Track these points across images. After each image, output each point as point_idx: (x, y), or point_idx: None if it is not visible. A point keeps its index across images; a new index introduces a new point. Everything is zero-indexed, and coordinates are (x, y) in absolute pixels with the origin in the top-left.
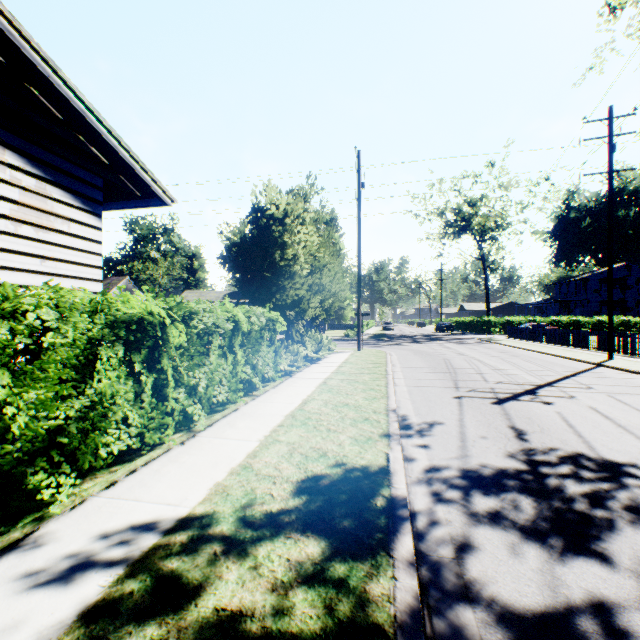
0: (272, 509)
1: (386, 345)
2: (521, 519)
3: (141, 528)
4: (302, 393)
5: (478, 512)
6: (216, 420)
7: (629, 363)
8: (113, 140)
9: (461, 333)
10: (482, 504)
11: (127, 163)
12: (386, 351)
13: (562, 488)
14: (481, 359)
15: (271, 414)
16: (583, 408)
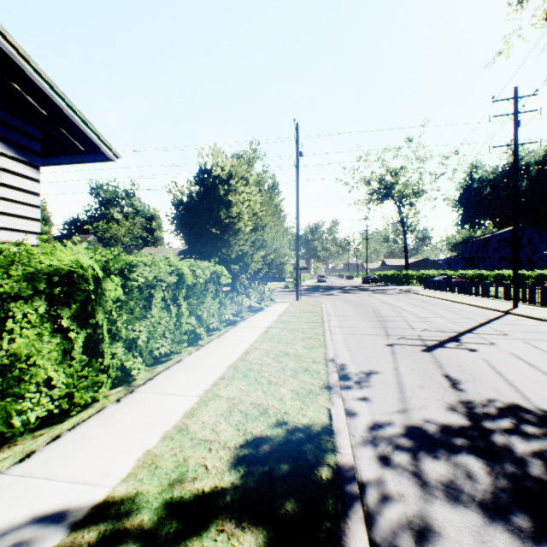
0: (204, 487)
1: (321, 295)
2: (479, 490)
3: (44, 521)
4: (245, 342)
5: (431, 481)
6: (158, 372)
7: (532, 311)
8: (49, 89)
9: (384, 285)
10: (433, 470)
11: (66, 114)
12: (321, 301)
13: (511, 447)
14: (405, 308)
15: (213, 365)
16: (506, 355)
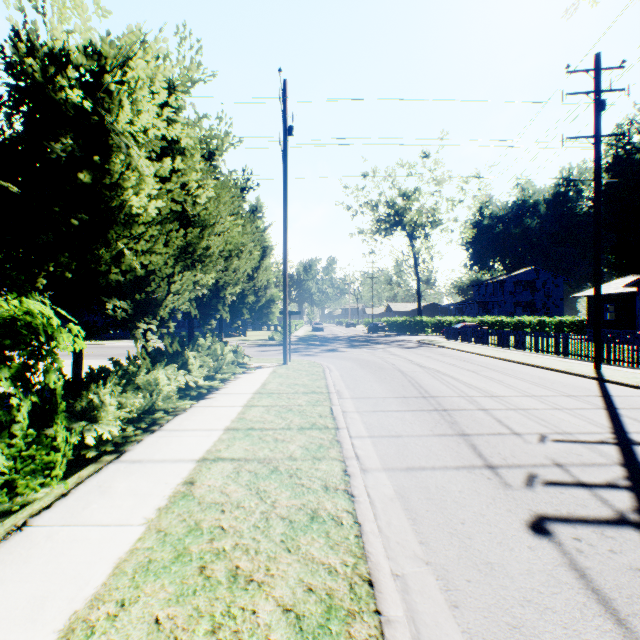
0: None
1: (320, 352)
2: None
3: None
4: (62, 594)
5: None
6: None
7: (632, 376)
8: None
9: (395, 334)
10: None
11: None
12: (323, 363)
13: None
14: (452, 374)
15: None
16: None
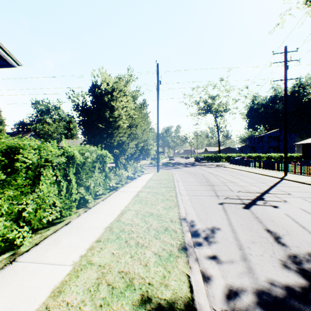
0: None
1: (172, 168)
2: None
3: None
4: (121, 204)
5: None
6: (45, 237)
7: (296, 177)
8: None
9: (207, 162)
10: None
11: None
12: (172, 172)
13: None
14: (222, 176)
15: (94, 227)
16: (298, 210)
